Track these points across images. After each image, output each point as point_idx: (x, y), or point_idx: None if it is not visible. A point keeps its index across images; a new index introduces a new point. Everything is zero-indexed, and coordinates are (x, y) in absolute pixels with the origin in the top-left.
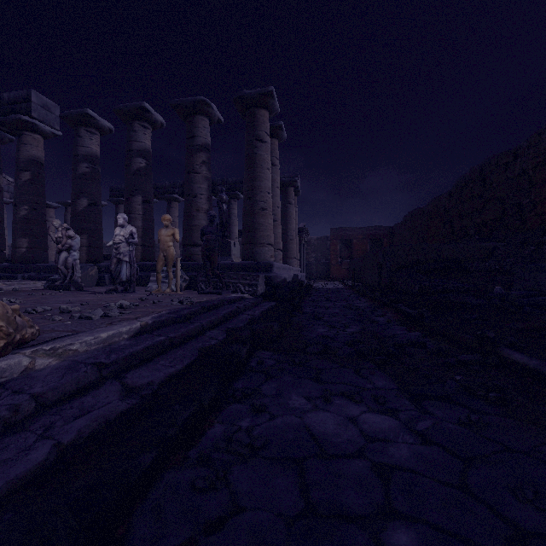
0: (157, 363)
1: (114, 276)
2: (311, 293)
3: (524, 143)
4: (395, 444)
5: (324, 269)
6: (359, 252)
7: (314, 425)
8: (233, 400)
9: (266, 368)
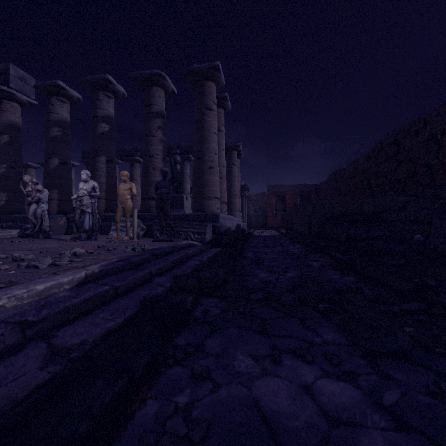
0: (96, 317)
1: (78, 226)
2: (252, 240)
3: (433, 112)
4: (365, 431)
5: (262, 219)
6: (291, 206)
7: (264, 399)
8: (173, 362)
9: (211, 318)
